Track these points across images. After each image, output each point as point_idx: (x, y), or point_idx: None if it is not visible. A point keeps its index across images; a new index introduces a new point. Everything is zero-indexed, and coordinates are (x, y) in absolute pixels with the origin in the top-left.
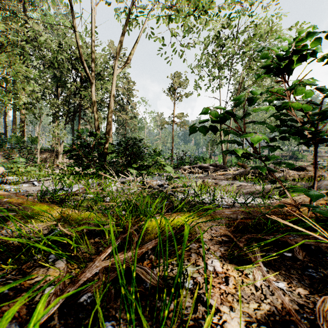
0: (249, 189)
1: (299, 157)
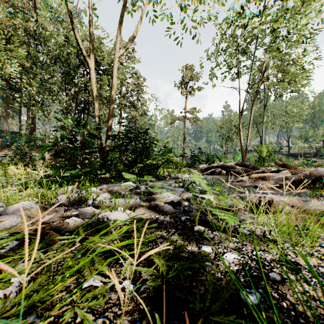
0: None
1: None
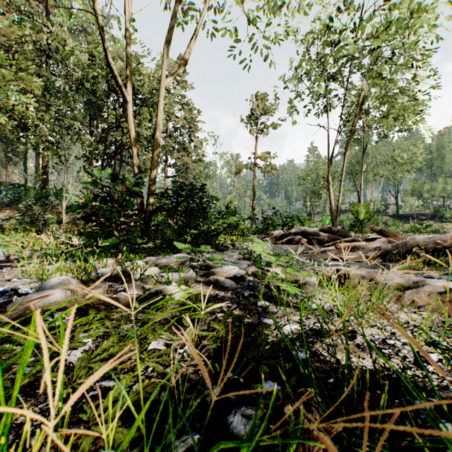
0: None
1: (446, 216)
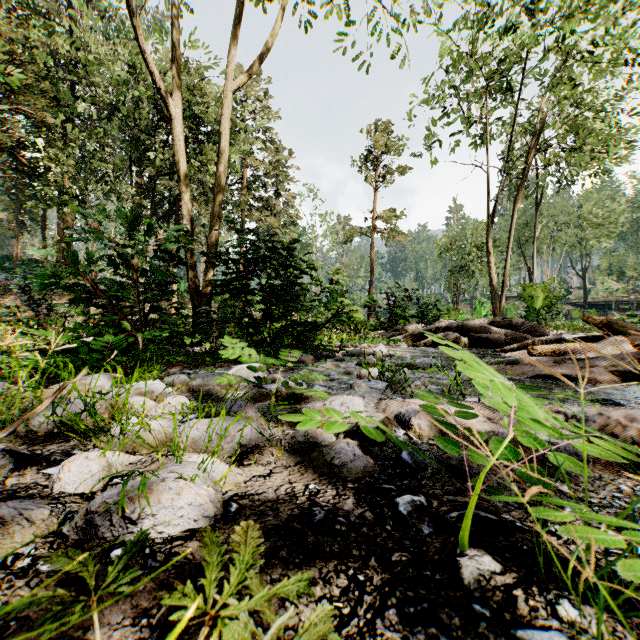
0: None
1: None
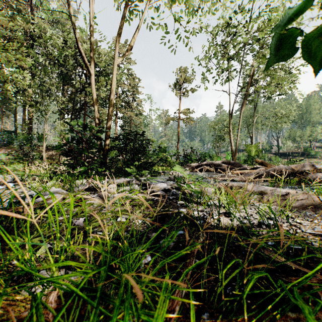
0: (306, 201)
1: (311, 154)
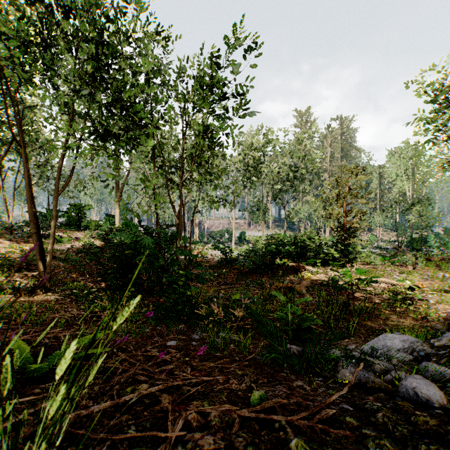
0: None
1: None
